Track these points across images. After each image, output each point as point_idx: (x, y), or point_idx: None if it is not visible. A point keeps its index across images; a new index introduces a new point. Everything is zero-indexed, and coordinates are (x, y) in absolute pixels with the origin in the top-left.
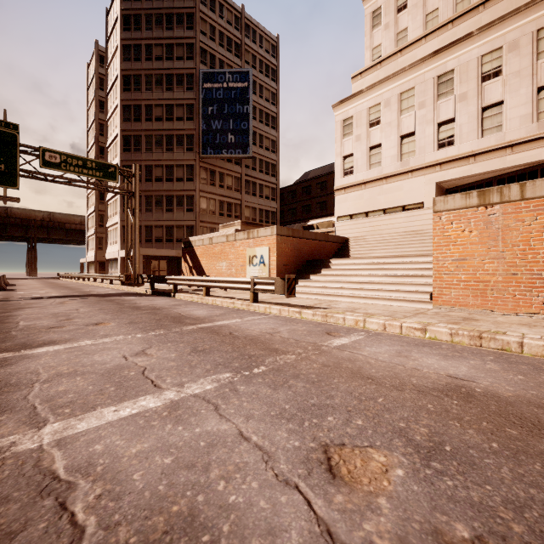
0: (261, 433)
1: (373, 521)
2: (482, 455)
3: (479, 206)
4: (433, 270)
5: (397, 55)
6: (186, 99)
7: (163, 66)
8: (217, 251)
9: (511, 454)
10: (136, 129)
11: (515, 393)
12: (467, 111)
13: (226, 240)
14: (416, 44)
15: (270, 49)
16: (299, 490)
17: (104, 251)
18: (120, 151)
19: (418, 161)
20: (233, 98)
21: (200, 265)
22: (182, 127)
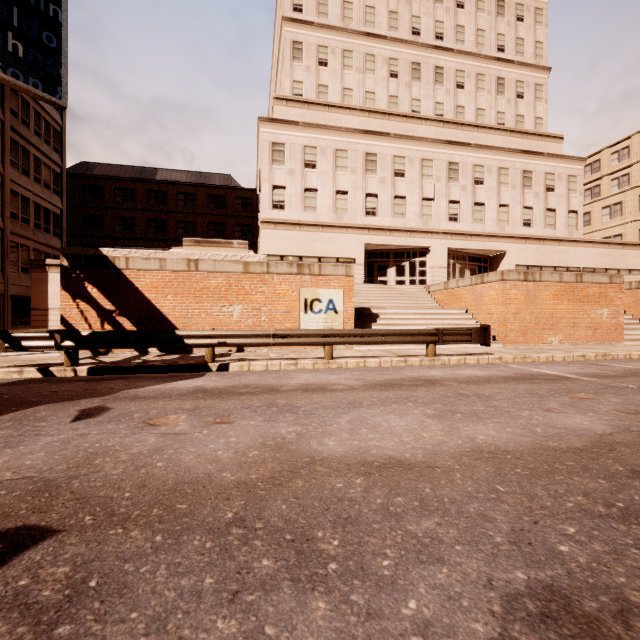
0: None
1: None
2: None
3: (524, 281)
4: (502, 320)
5: (325, 108)
6: None
7: None
8: (215, 285)
9: None
10: None
11: None
12: (385, 193)
13: (244, 269)
14: (342, 110)
15: None
16: None
17: None
18: None
19: (351, 220)
20: None
21: (150, 308)
22: None
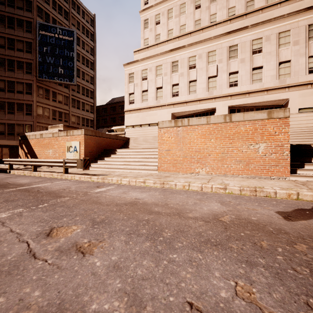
0: (23, 228)
1: (53, 244)
2: (117, 221)
3: (175, 127)
4: (158, 155)
5: (155, 46)
6: (25, 38)
7: (5, 10)
8: (45, 142)
9: (128, 219)
10: None
11: (153, 201)
12: (183, 81)
13: (52, 136)
14: (163, 43)
15: (89, 21)
16: (27, 242)
17: None
18: None
19: (164, 101)
20: (62, 45)
21: (33, 151)
22: (22, 56)
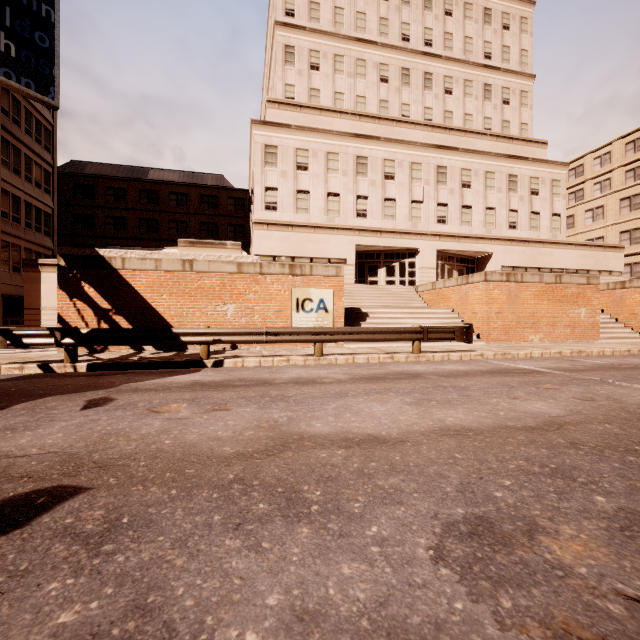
0: None
1: None
2: None
3: (507, 281)
4: (486, 319)
5: (317, 111)
6: None
7: None
8: (209, 285)
9: None
10: None
11: None
12: (376, 196)
13: (237, 270)
14: (333, 113)
15: None
16: None
17: None
18: None
19: (342, 221)
20: None
21: (146, 307)
22: None
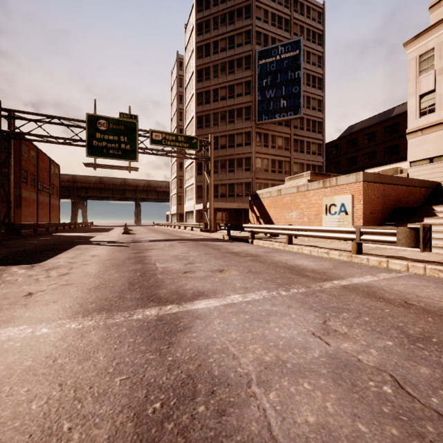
0: None
1: None
2: None
3: None
4: None
5: None
6: (244, 78)
7: (226, 55)
8: (286, 201)
9: None
10: (206, 110)
11: None
12: None
13: (296, 190)
14: None
15: (317, 17)
16: None
17: (182, 205)
18: (195, 129)
19: None
20: (285, 67)
21: (267, 215)
22: (241, 101)
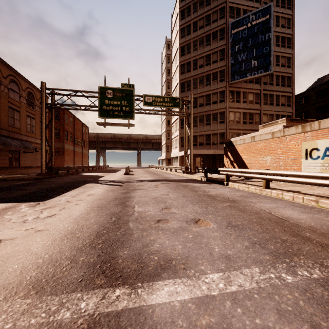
0: None
1: None
2: None
3: None
4: None
5: None
6: (219, 47)
7: (204, 31)
8: (259, 147)
9: None
10: (187, 77)
11: None
12: None
13: (271, 136)
14: None
15: None
16: None
17: (169, 153)
18: (179, 93)
19: None
20: (255, 32)
21: (241, 159)
22: (216, 66)
